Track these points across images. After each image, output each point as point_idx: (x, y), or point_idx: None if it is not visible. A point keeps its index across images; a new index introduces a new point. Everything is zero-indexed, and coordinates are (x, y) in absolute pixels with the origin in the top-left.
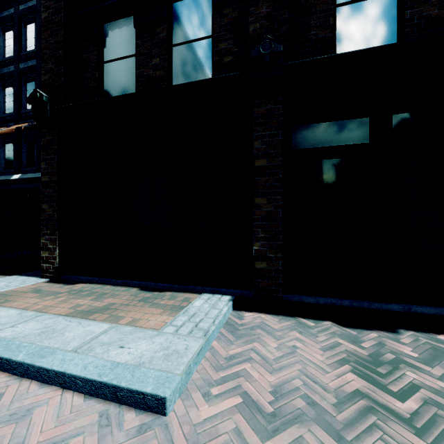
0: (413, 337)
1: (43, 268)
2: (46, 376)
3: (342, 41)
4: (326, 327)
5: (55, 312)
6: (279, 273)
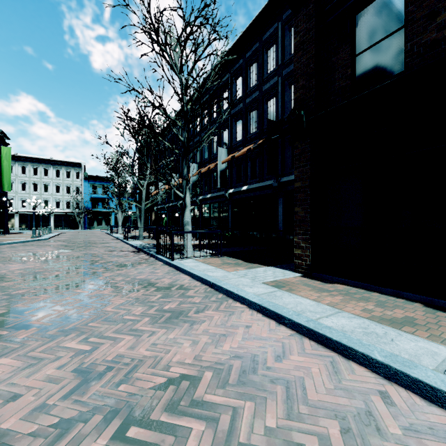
0: None
1: (295, 263)
2: (429, 393)
3: None
4: None
5: (349, 311)
6: None
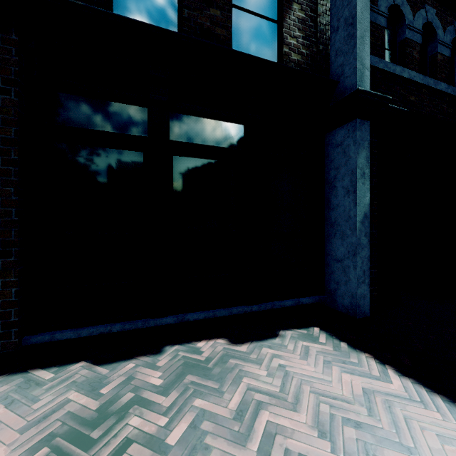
0: (173, 354)
1: None
2: None
3: (121, 8)
4: (70, 374)
5: None
6: (12, 307)
